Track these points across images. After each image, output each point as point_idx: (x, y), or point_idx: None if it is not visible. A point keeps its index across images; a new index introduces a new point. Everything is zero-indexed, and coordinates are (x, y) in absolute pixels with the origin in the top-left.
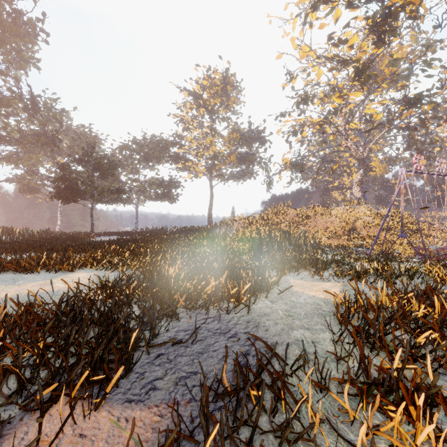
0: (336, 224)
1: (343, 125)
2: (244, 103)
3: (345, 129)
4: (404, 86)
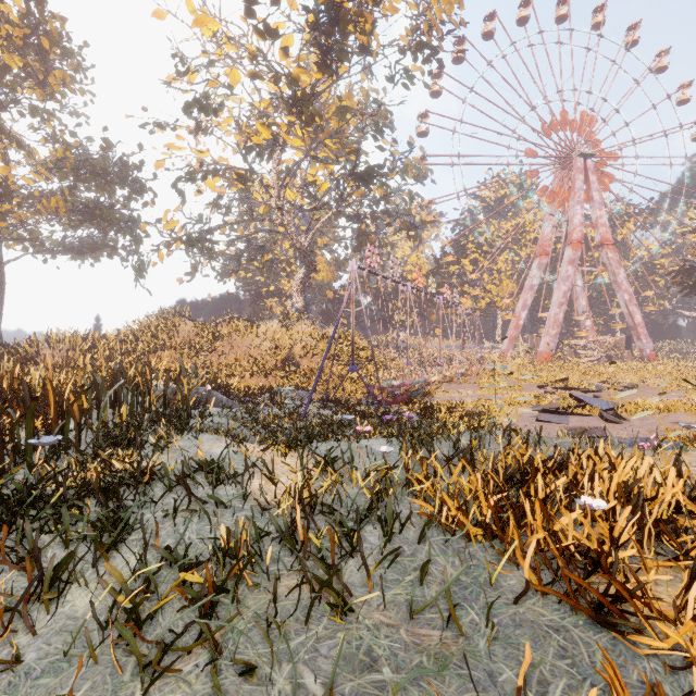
0: (265, 350)
1: (277, 188)
2: (94, 96)
3: (280, 196)
4: (355, 149)
